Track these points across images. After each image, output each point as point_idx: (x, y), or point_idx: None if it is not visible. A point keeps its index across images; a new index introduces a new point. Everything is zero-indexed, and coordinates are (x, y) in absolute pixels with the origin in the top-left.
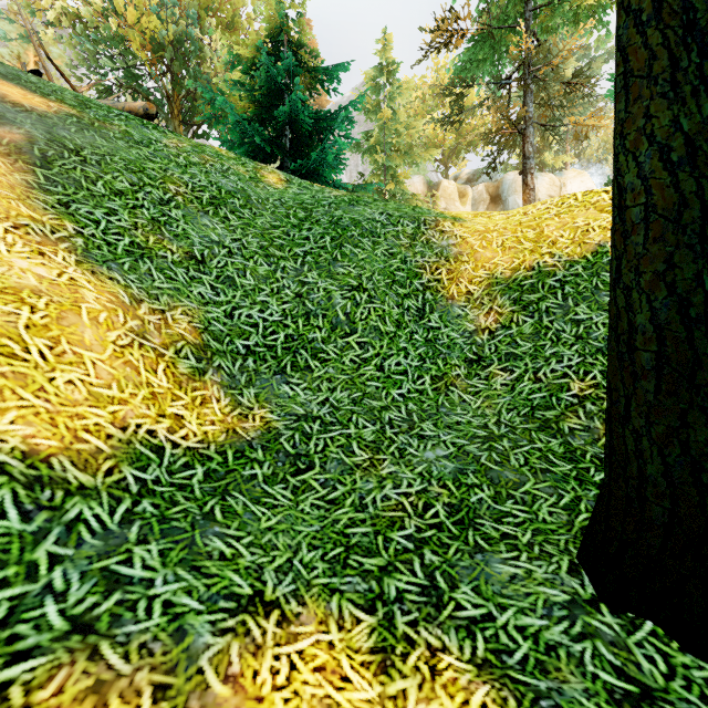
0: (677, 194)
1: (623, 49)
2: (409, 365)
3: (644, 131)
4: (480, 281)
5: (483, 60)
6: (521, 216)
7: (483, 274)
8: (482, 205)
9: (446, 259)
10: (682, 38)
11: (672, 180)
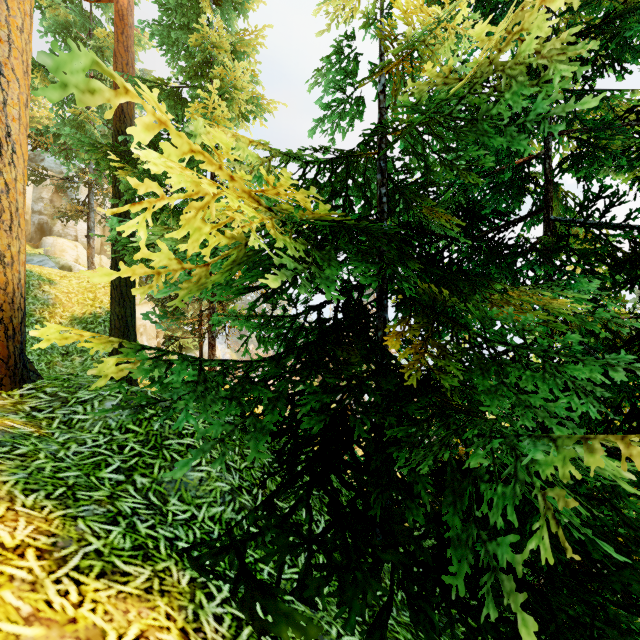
0: (120, 325)
1: (111, 290)
2: (34, 359)
3: (115, 310)
4: (67, 318)
5: (60, 153)
6: (87, 283)
7: (69, 315)
8: (47, 192)
9: (48, 306)
10: (121, 296)
11: (119, 322)
